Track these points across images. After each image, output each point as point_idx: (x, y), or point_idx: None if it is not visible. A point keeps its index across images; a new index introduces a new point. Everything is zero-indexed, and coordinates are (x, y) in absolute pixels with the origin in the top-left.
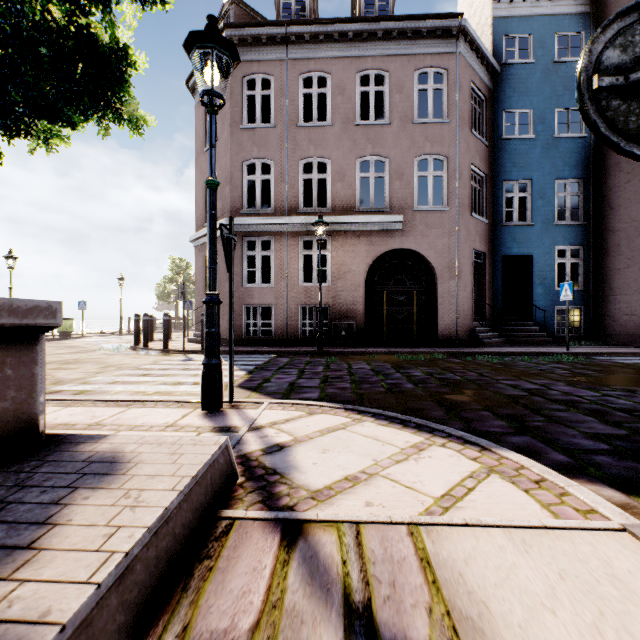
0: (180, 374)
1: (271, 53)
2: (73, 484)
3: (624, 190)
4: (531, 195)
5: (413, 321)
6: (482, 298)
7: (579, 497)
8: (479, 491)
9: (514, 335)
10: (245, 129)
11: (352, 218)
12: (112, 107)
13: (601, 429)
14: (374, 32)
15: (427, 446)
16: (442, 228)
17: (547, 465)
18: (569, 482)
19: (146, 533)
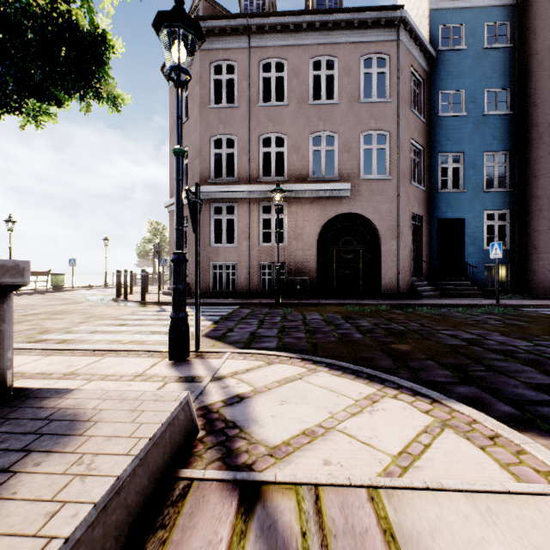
0: (153, 324)
1: (235, 42)
2: (28, 447)
3: (546, 161)
4: (463, 165)
5: (359, 276)
6: (420, 256)
7: (537, 456)
8: (435, 448)
9: (448, 289)
10: (212, 109)
11: (306, 186)
12: (92, 86)
13: (541, 379)
14: (325, 23)
15: (380, 398)
16: (385, 195)
17: (495, 417)
18: (524, 439)
19: (92, 510)
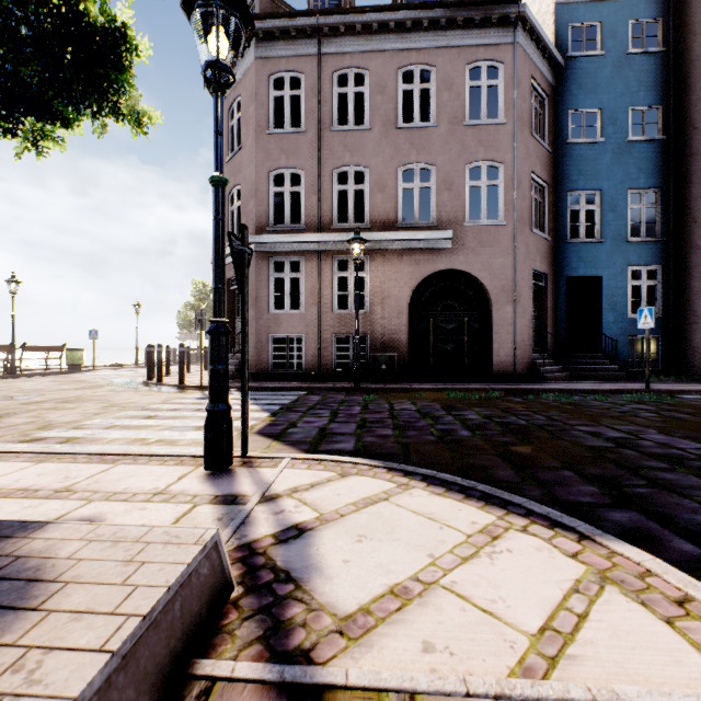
0: (191, 416)
1: (301, 48)
2: None
3: None
4: (600, 207)
5: (464, 353)
6: (543, 326)
7: None
8: (596, 621)
9: (581, 369)
10: (272, 134)
11: (394, 235)
12: (109, 99)
13: None
14: (419, 21)
15: (502, 531)
16: (498, 246)
17: (674, 561)
18: None
19: None
